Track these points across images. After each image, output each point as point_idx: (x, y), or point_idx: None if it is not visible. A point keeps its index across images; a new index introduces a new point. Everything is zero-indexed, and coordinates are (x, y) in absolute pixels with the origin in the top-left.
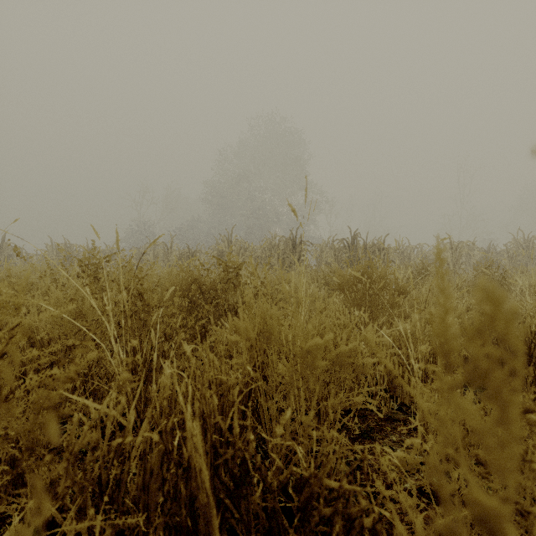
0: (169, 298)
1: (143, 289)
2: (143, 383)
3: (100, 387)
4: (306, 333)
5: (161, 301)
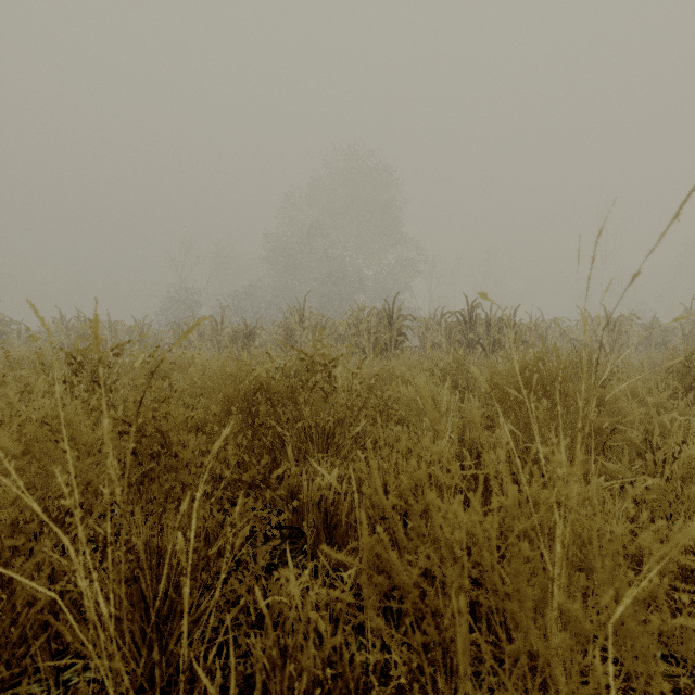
0: (218, 420)
1: (167, 423)
2: (165, 617)
3: (74, 636)
4: (498, 520)
5: (204, 422)
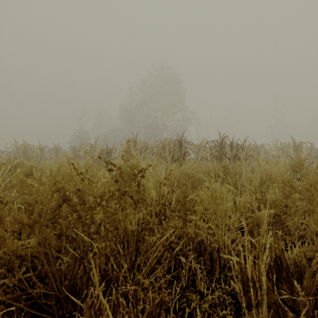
0: None
1: None
2: None
3: None
4: None
5: None
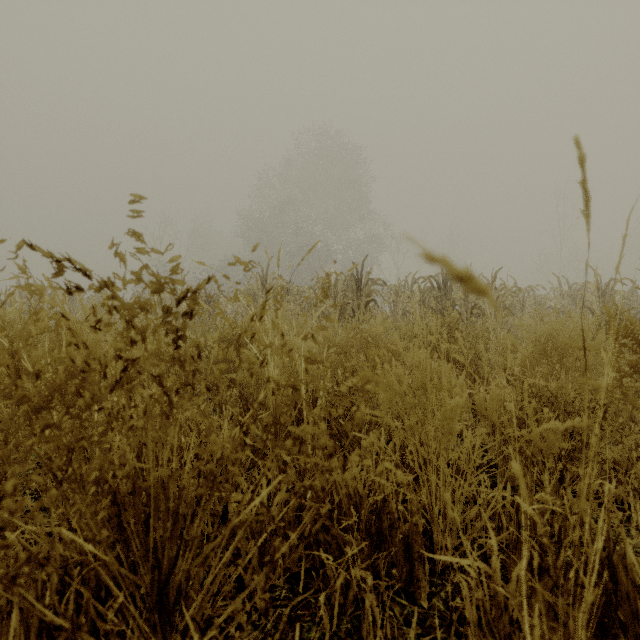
0: None
1: None
2: None
3: None
4: None
5: None
